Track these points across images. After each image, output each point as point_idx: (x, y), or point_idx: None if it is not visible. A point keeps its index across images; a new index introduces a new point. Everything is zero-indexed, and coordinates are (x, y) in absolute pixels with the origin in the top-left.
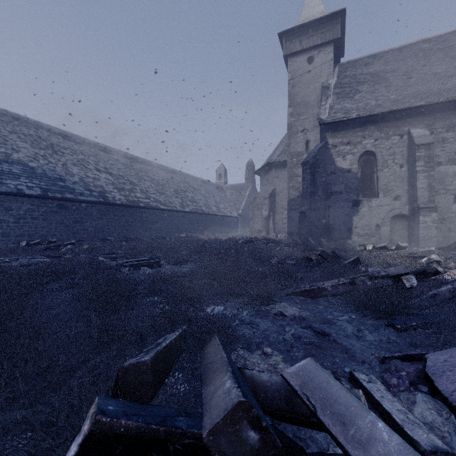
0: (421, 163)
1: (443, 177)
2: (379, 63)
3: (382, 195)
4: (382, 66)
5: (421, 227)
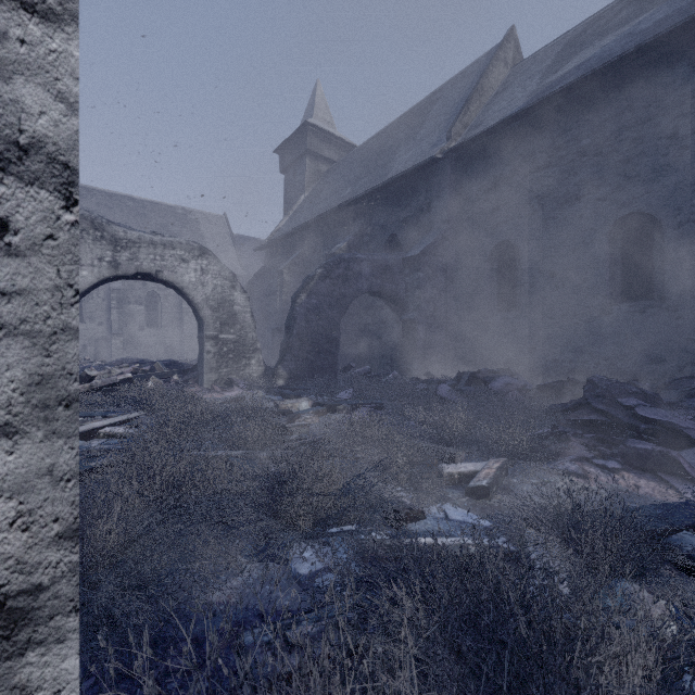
0: (115, 302)
1: (133, 312)
2: (92, 201)
3: (88, 321)
4: (95, 206)
5: (114, 347)
